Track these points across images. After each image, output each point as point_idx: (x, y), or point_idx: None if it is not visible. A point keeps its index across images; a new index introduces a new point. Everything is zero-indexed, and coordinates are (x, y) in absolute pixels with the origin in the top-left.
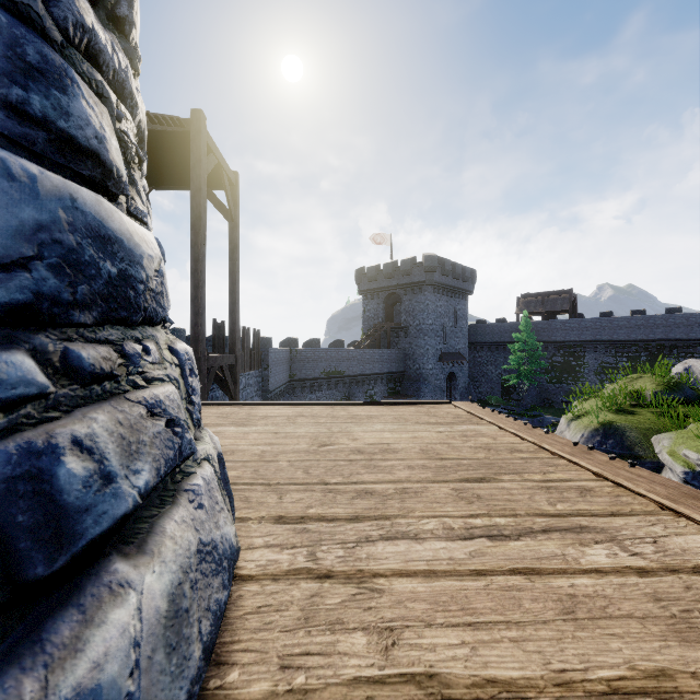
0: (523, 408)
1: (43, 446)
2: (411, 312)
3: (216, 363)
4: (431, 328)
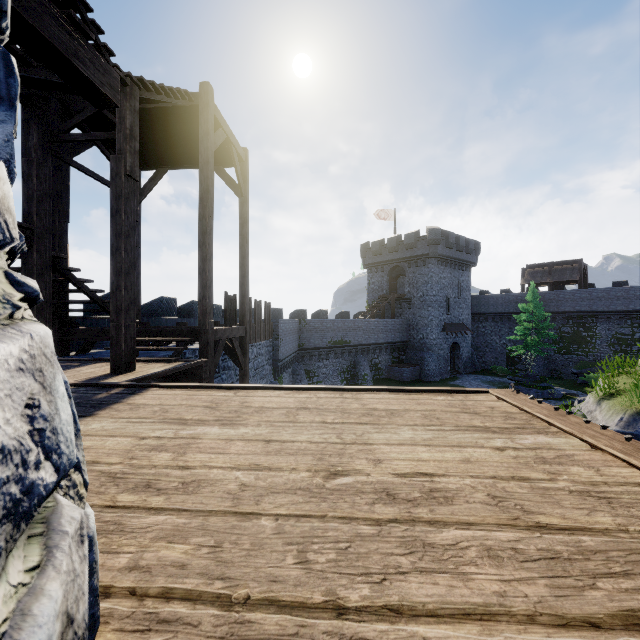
0: (531, 379)
1: None
2: (415, 284)
3: (224, 335)
4: (435, 299)
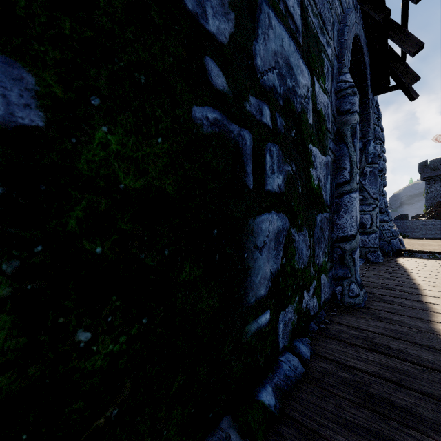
0: None
1: (395, 228)
2: None
3: None
4: None
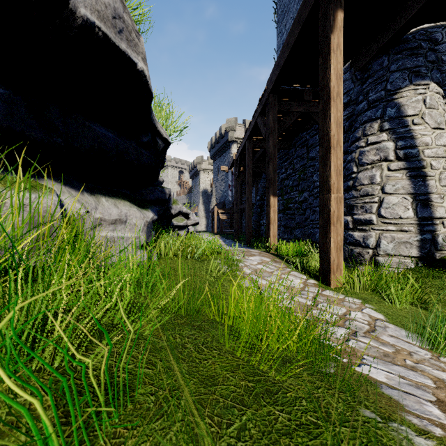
0: None
1: None
2: None
3: None
4: None
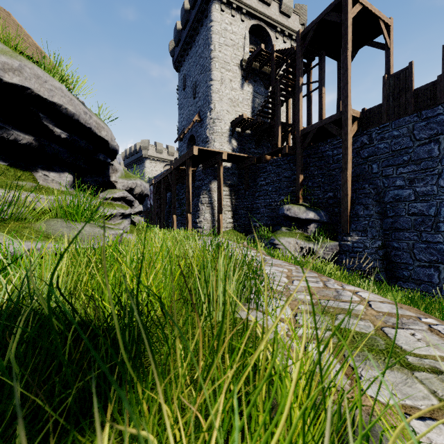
0: None
1: None
2: None
3: (312, 128)
4: None
